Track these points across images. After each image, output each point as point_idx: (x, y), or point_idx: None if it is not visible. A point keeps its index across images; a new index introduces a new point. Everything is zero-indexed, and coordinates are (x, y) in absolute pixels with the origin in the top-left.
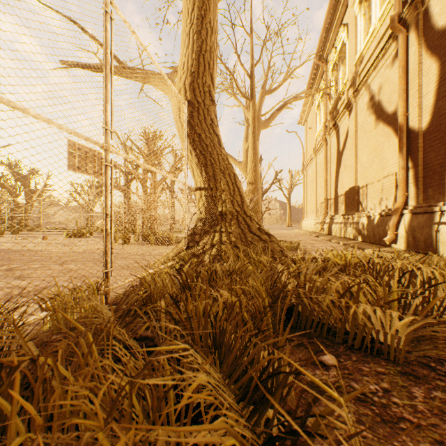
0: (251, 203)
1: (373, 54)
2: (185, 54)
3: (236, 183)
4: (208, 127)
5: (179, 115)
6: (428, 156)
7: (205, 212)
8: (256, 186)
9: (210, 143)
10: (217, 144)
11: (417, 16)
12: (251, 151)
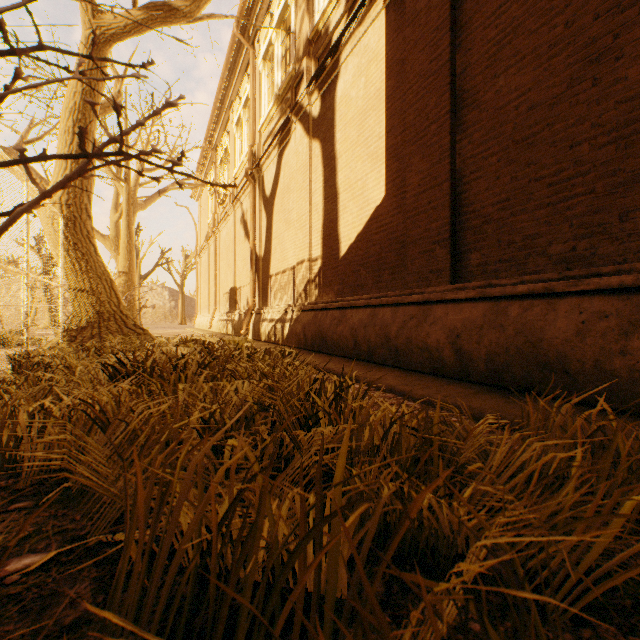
0: (126, 301)
1: (244, 179)
2: (63, 175)
3: (113, 287)
4: (85, 238)
5: (53, 223)
6: (264, 276)
7: (82, 310)
8: (131, 276)
9: (87, 251)
10: (94, 253)
11: (259, 178)
12: (125, 235)
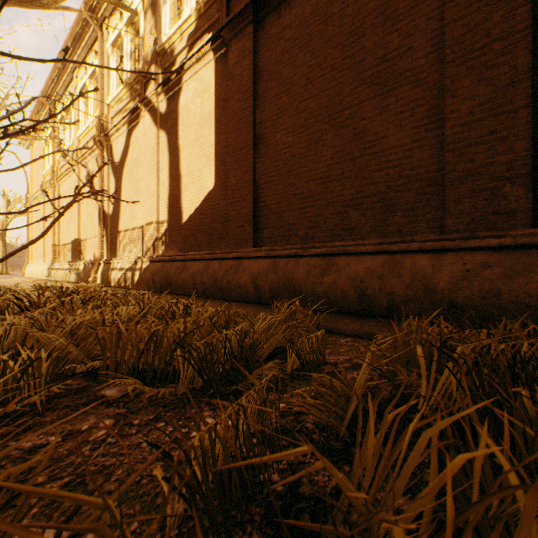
0: None
1: (90, 142)
2: None
3: None
4: None
5: None
6: (113, 231)
7: None
8: None
9: None
10: None
11: (108, 145)
12: None
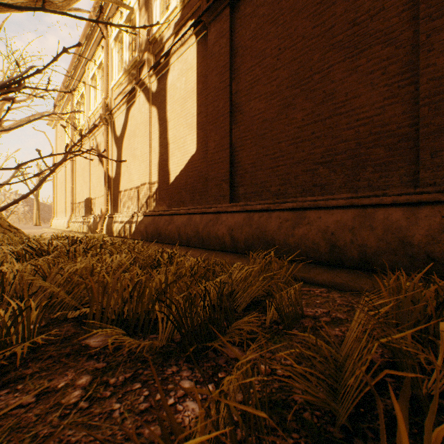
0: None
1: (98, 120)
2: None
3: None
4: None
5: None
6: (115, 191)
7: None
8: None
9: None
10: None
11: (111, 122)
12: None
